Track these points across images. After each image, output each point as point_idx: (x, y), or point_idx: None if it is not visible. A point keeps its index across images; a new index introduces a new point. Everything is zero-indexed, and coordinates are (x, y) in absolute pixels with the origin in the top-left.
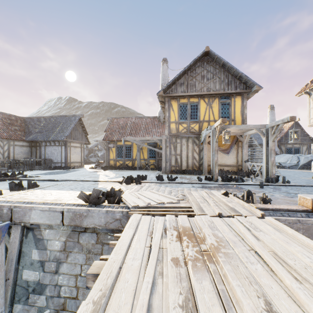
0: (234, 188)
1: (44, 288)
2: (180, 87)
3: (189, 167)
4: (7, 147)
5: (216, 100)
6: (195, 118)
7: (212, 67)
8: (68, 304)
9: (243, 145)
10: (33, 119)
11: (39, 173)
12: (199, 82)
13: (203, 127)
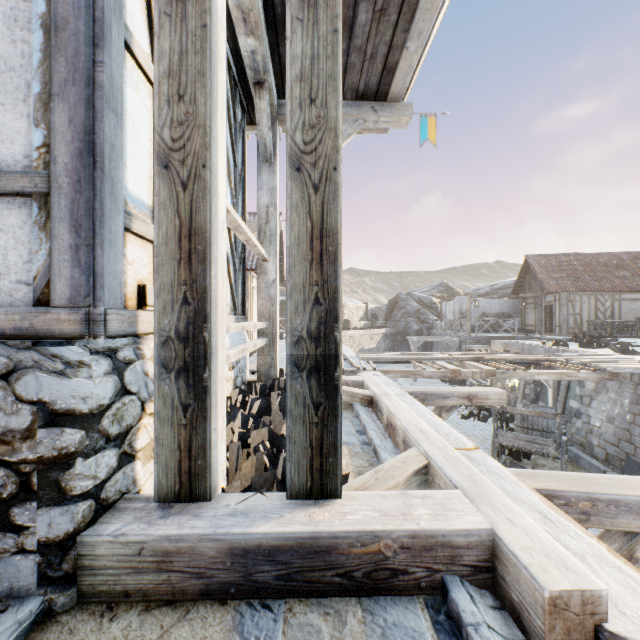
0: None
1: (580, 415)
2: None
3: None
4: (608, 303)
5: None
6: None
7: None
8: (594, 431)
9: None
10: None
11: None
12: None
13: None
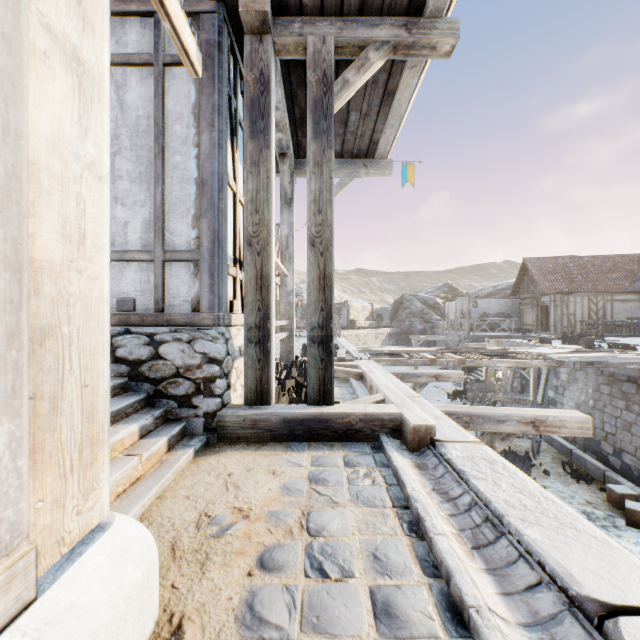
0: None
1: (555, 403)
2: None
3: None
4: (600, 304)
5: None
6: None
7: None
8: None
9: None
10: None
11: (632, 339)
12: None
13: None
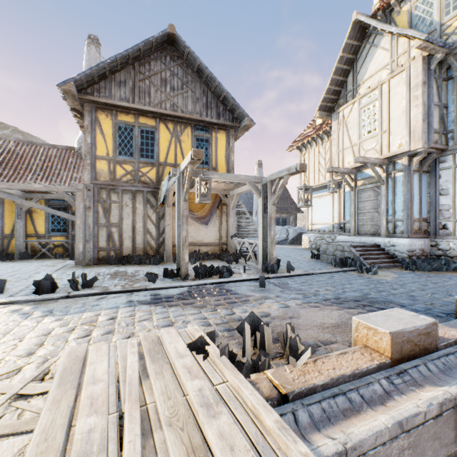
0: (217, 293)
1: None
2: (118, 89)
3: (137, 251)
4: None
5: (189, 129)
6: (150, 155)
7: (180, 68)
8: None
9: (230, 211)
10: None
11: None
12: (158, 89)
13: (165, 176)
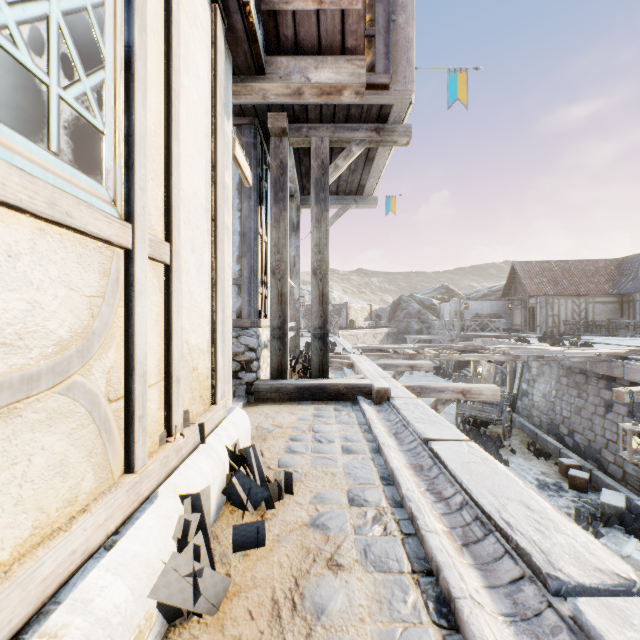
0: None
1: (527, 394)
2: None
3: None
4: (583, 305)
5: None
6: None
7: None
8: (534, 405)
9: None
10: (630, 259)
11: (607, 338)
12: None
13: None
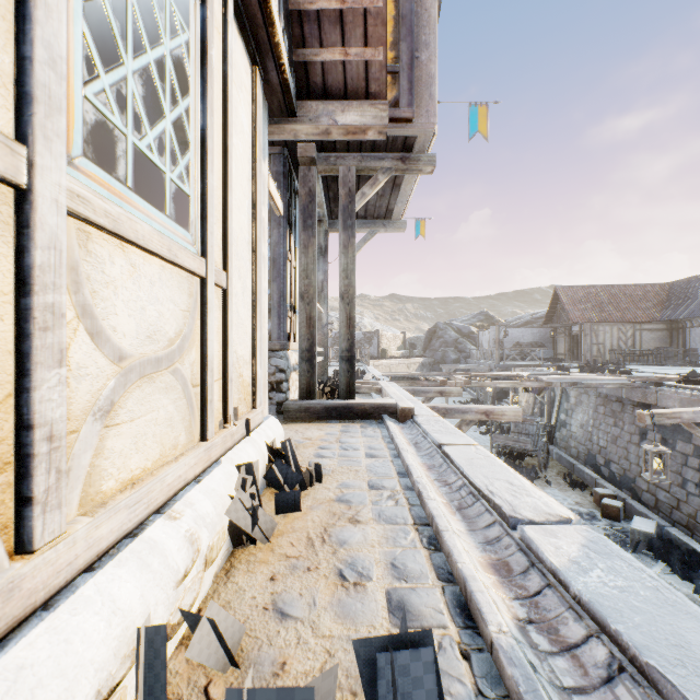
0: None
1: (565, 425)
2: None
3: None
4: (630, 333)
5: None
6: None
7: None
8: (572, 436)
9: None
10: (680, 284)
11: (654, 368)
12: None
13: None
